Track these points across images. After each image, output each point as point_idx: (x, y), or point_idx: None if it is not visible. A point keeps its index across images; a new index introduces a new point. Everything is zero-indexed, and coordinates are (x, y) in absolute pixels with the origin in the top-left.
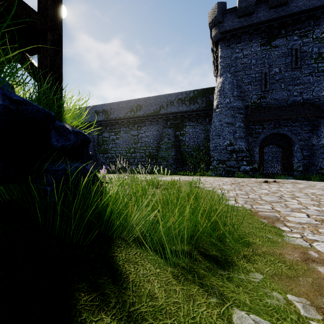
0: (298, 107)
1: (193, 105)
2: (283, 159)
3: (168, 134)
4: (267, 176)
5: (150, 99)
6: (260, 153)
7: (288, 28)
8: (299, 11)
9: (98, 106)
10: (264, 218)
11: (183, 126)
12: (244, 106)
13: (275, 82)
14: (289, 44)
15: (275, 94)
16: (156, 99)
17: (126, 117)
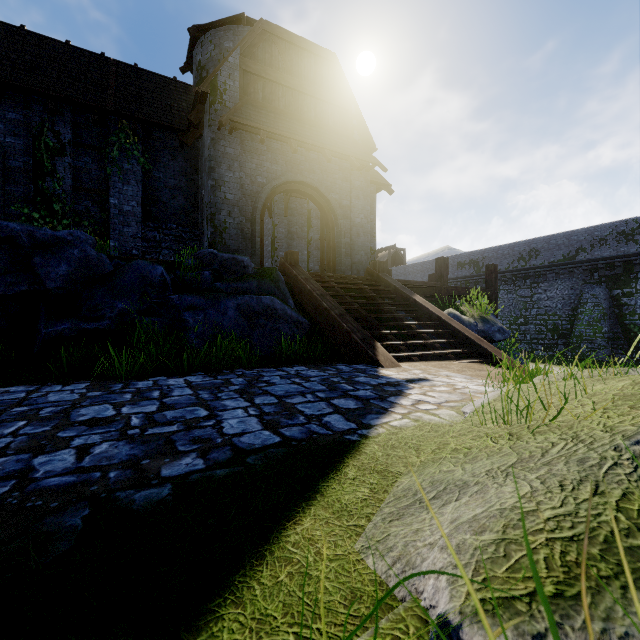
0: None
1: None
2: None
3: (595, 296)
4: None
5: (556, 238)
6: None
7: None
8: None
9: (463, 255)
10: None
11: (628, 279)
12: None
13: None
14: None
15: None
16: (569, 237)
17: (510, 270)
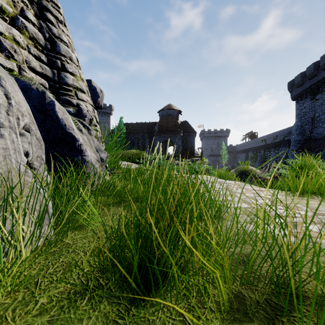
0: (322, 139)
1: None
2: None
3: (286, 153)
4: None
5: (281, 131)
6: None
7: (321, 87)
8: (322, 78)
9: (262, 137)
10: None
11: None
12: (303, 138)
13: (317, 122)
14: (323, 97)
15: (317, 130)
16: (283, 131)
17: (272, 143)
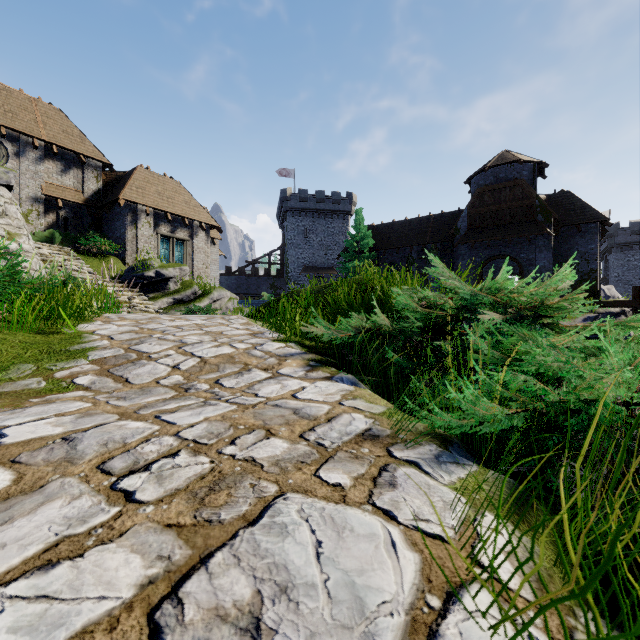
0: None
1: None
2: None
3: None
4: None
5: None
6: None
7: None
8: None
9: None
10: None
11: None
12: None
13: None
14: None
15: None
16: None
17: None
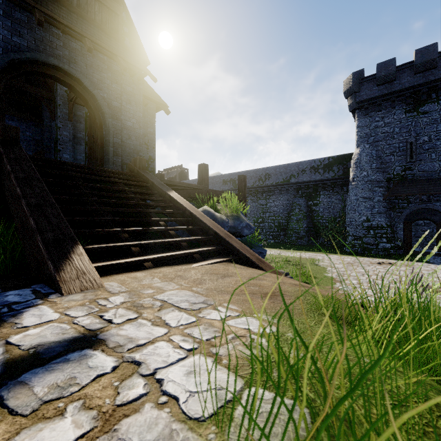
0: None
1: (328, 173)
2: (437, 236)
3: (299, 205)
4: (411, 255)
5: (280, 168)
6: (406, 229)
7: (439, 91)
8: None
9: (226, 175)
10: (334, 281)
11: (316, 195)
12: (385, 179)
13: (424, 152)
14: None
15: (424, 166)
16: (286, 167)
17: (254, 186)
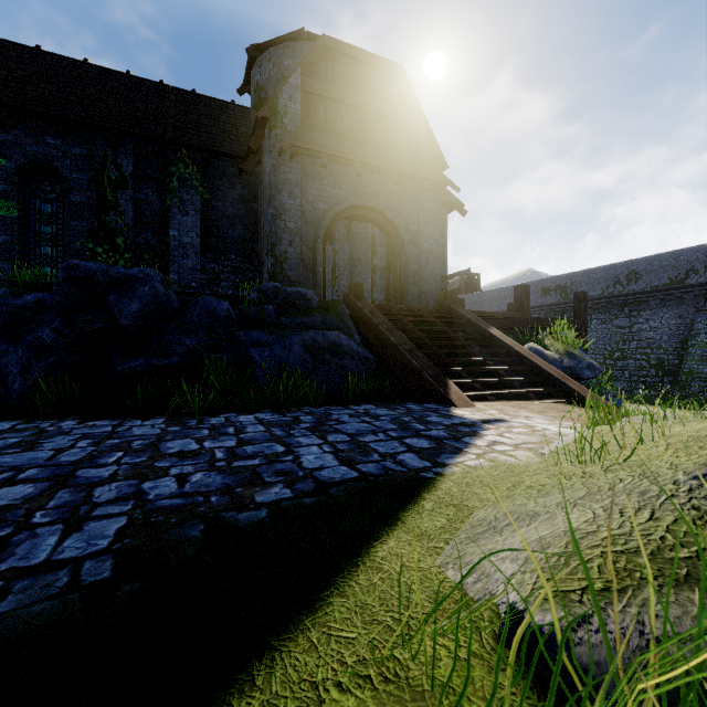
0: None
1: None
2: None
3: None
4: None
5: (661, 258)
6: None
7: None
8: None
9: (548, 280)
10: None
11: None
12: None
13: None
14: None
15: None
16: (676, 257)
17: (605, 296)
